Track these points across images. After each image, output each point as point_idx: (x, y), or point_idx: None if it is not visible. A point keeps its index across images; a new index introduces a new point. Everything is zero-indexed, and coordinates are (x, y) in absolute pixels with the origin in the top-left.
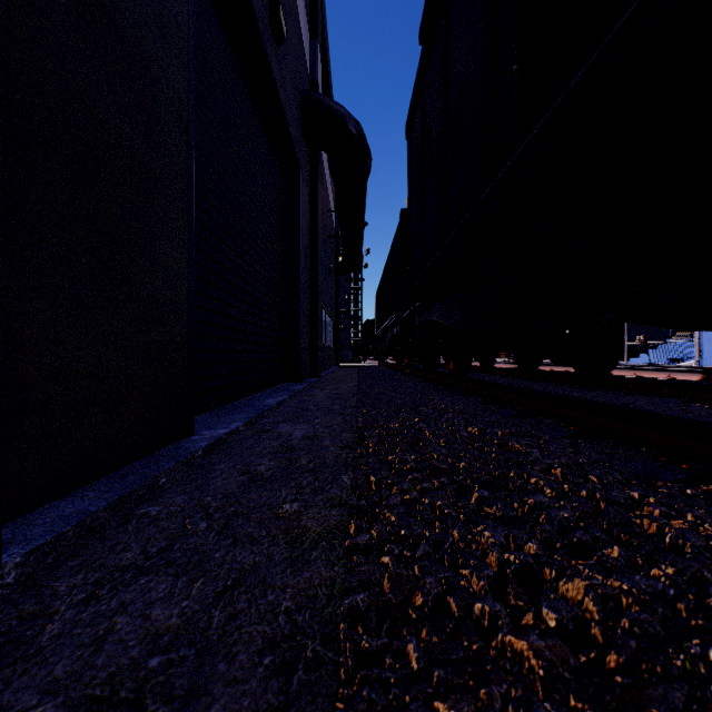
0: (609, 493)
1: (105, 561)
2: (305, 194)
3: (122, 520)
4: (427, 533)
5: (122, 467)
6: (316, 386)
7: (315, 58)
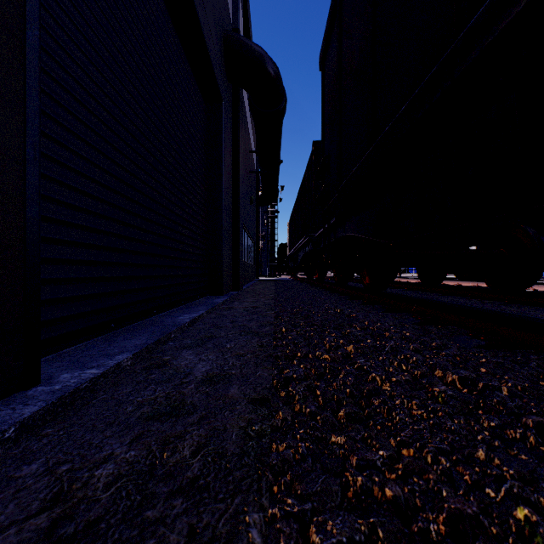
0: None
1: None
2: (227, 126)
3: None
4: None
5: None
6: (237, 299)
7: (237, 8)
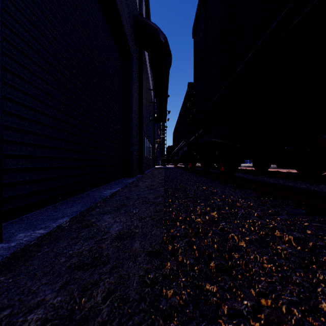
0: None
1: None
2: (135, 73)
3: None
4: None
5: None
6: (141, 179)
7: (141, 1)
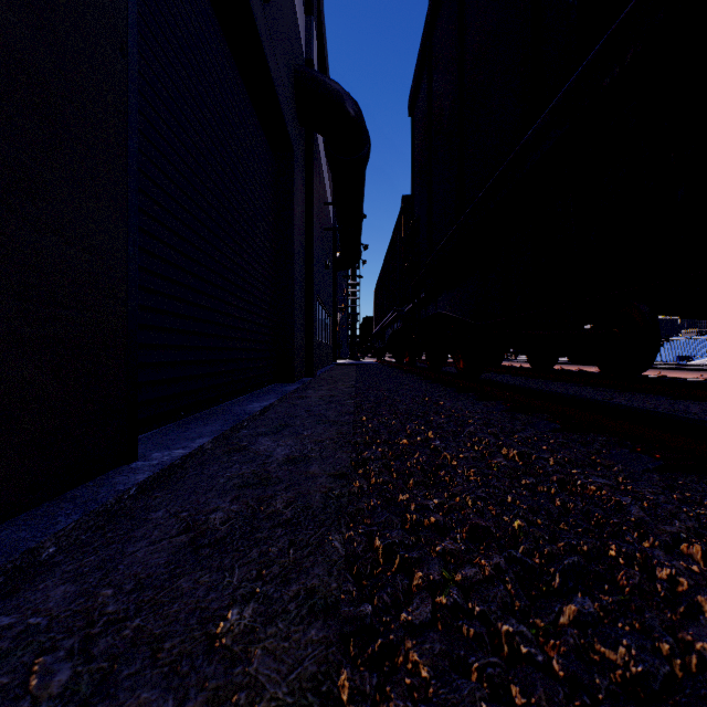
0: None
1: None
2: (299, 179)
3: None
4: None
5: None
6: (310, 386)
7: (310, 35)
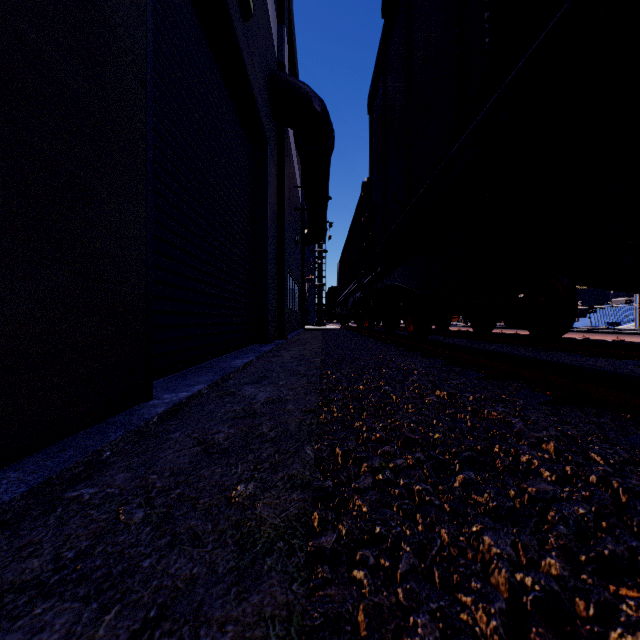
0: (627, 480)
1: (1, 573)
2: (272, 167)
3: (46, 507)
4: (409, 534)
5: (64, 439)
6: (283, 347)
7: (282, 41)
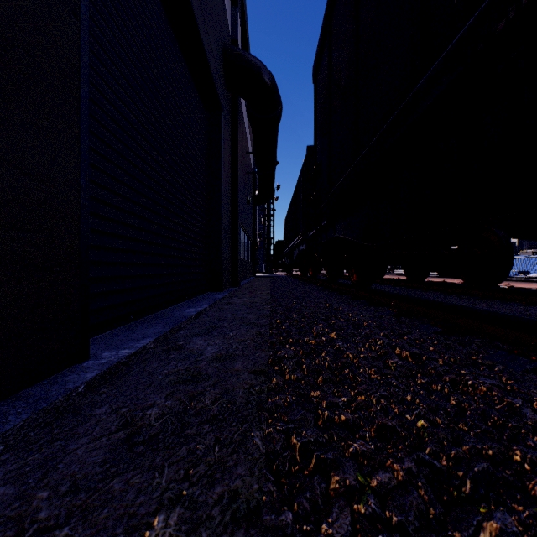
0: None
1: None
2: (226, 133)
3: None
4: None
5: None
6: (235, 294)
7: (235, 21)
